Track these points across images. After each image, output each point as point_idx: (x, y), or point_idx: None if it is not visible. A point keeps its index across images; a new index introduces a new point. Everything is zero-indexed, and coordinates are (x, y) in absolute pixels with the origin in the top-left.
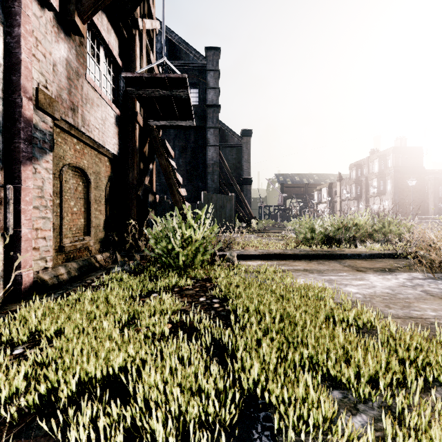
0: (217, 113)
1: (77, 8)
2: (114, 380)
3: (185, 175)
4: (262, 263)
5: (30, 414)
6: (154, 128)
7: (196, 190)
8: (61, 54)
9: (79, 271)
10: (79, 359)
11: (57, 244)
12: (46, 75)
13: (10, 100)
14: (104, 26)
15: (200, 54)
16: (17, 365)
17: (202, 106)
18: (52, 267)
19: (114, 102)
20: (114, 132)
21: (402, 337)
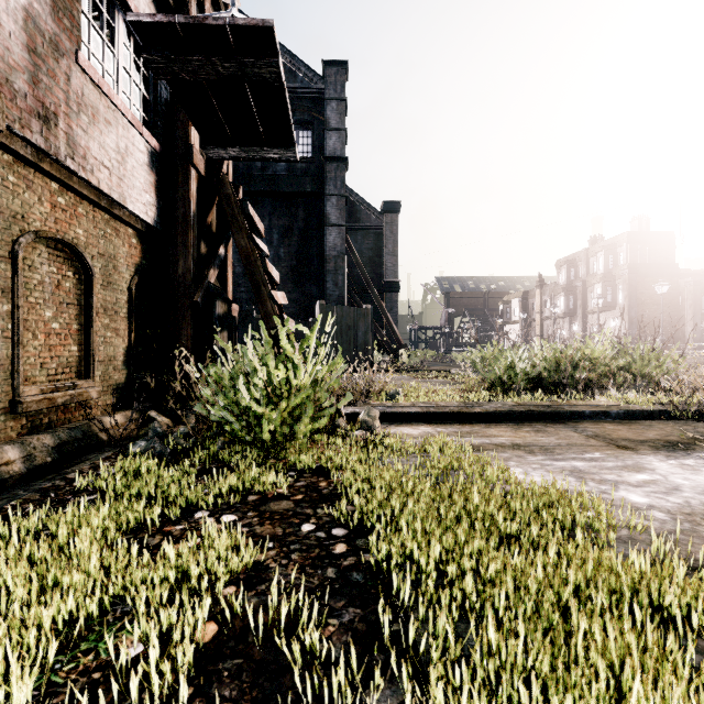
0: (343, 171)
1: None
2: None
3: (289, 275)
4: (428, 430)
5: None
6: (226, 178)
7: (308, 300)
8: None
9: (55, 453)
10: None
11: (6, 396)
12: None
13: None
14: None
15: (314, 72)
16: None
17: (318, 159)
18: None
19: (149, 126)
20: (148, 181)
21: None
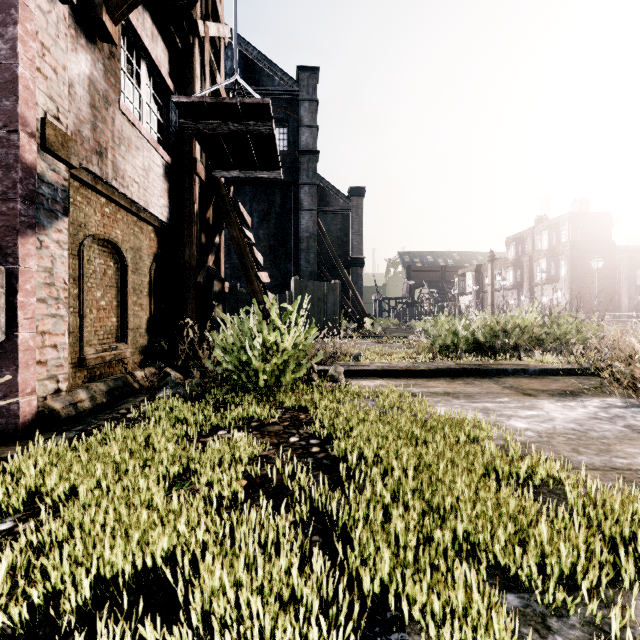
0: (315, 163)
1: (104, 1)
2: (155, 575)
3: (267, 254)
4: (381, 383)
5: (14, 638)
6: (221, 182)
7: (283, 275)
8: (81, 70)
9: (108, 396)
10: (98, 543)
11: (75, 355)
12: (58, 100)
13: (1, 137)
14: (147, 30)
15: (289, 76)
16: (2, 550)
17: (293, 152)
18: (67, 390)
19: (163, 144)
20: (163, 188)
21: (609, 503)
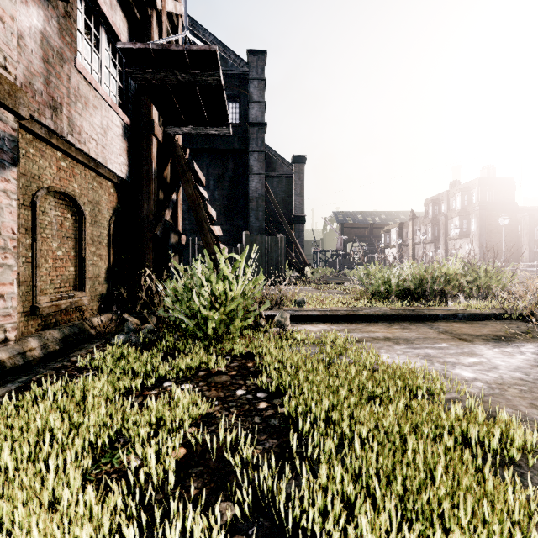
0: (263, 133)
1: None
2: None
3: (222, 212)
4: (324, 328)
5: None
6: (178, 144)
7: (236, 230)
8: (33, 24)
9: (61, 343)
10: None
11: (28, 303)
12: (5, 50)
13: None
14: None
15: (241, 58)
16: None
17: (244, 124)
18: (17, 339)
19: (122, 107)
20: (122, 147)
21: None
